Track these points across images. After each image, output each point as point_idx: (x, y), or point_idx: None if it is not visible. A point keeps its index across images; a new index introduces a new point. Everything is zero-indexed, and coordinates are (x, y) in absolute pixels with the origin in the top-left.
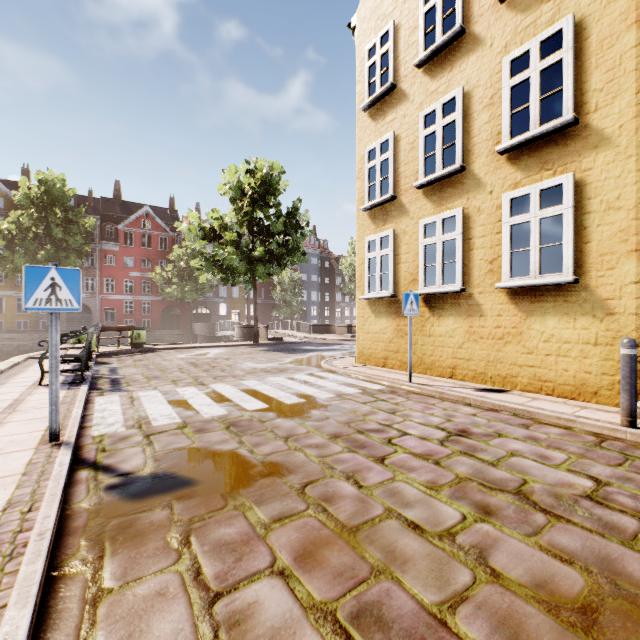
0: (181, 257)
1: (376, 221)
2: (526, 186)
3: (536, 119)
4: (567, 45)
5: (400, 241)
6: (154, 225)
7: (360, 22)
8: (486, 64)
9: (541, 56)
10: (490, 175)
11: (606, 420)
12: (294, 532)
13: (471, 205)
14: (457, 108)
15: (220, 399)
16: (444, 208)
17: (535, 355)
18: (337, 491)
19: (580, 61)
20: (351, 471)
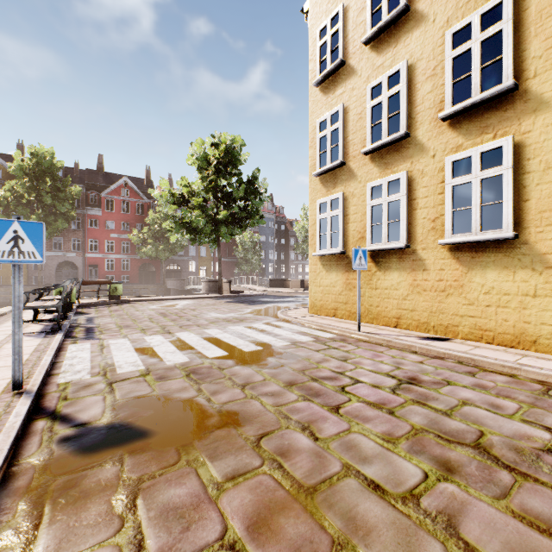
0: (155, 221)
1: (327, 185)
2: (467, 149)
3: (477, 87)
4: (507, 16)
5: (349, 203)
6: (132, 193)
7: (312, 6)
8: (429, 38)
9: (481, 28)
10: (433, 140)
11: (549, 368)
12: (248, 493)
13: (415, 168)
14: (402, 80)
15: (183, 347)
16: (389, 172)
17: (476, 306)
18: (293, 444)
19: (519, 31)
20: (306, 421)
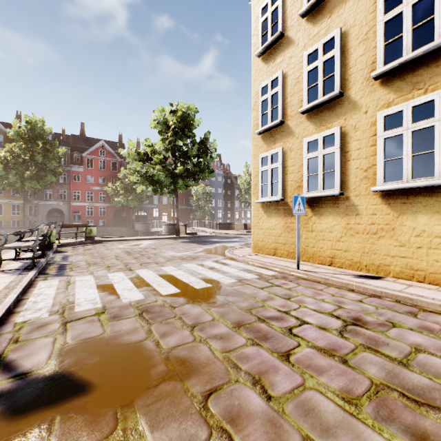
0: (126, 176)
1: (268, 142)
2: (399, 104)
3: (408, 46)
4: None
5: (287, 156)
6: (108, 153)
7: None
8: (361, 6)
9: None
10: (365, 98)
11: None
12: None
13: (348, 124)
14: (336, 45)
15: (141, 284)
16: (324, 128)
17: (407, 247)
18: (243, 405)
19: None
20: (257, 372)
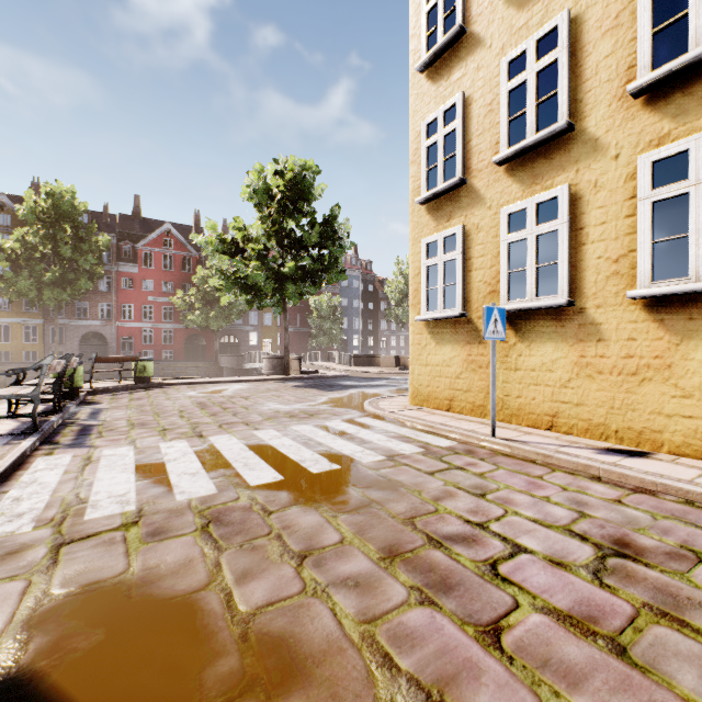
0: (205, 279)
1: (437, 216)
2: (681, 139)
3: (700, 32)
4: None
5: (472, 240)
6: (176, 244)
7: None
8: None
9: None
10: (615, 131)
11: None
12: None
13: (583, 179)
14: (560, 41)
15: (214, 463)
16: (539, 188)
17: (696, 400)
18: None
19: None
20: (434, 680)
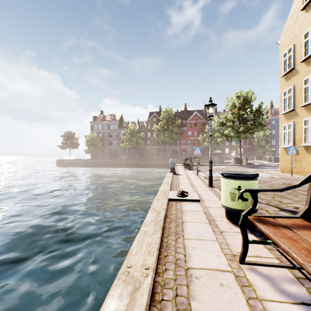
0: (209, 130)
1: (287, 118)
2: None
3: None
4: None
5: (296, 126)
6: (198, 118)
7: (281, 43)
8: None
9: None
10: None
11: None
12: None
13: None
14: None
15: None
16: None
17: None
18: None
19: None
20: None
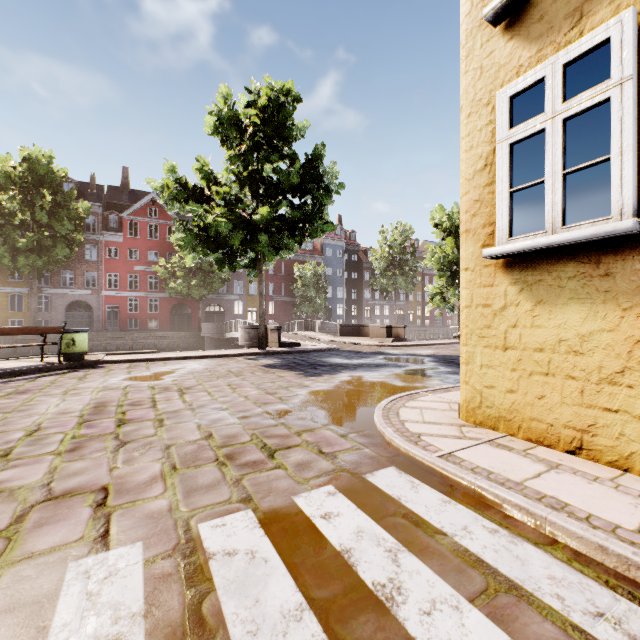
0: None
1: (539, 30)
2: None
3: None
4: None
5: None
6: (162, 214)
7: None
8: None
9: None
10: None
11: None
12: None
13: None
14: None
15: None
16: None
17: None
18: None
19: None
20: None
